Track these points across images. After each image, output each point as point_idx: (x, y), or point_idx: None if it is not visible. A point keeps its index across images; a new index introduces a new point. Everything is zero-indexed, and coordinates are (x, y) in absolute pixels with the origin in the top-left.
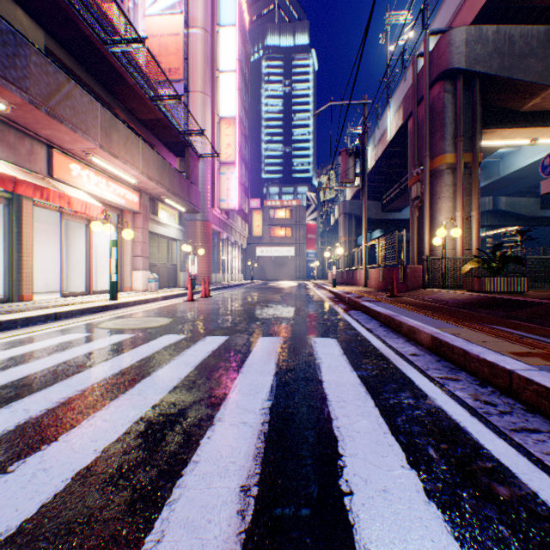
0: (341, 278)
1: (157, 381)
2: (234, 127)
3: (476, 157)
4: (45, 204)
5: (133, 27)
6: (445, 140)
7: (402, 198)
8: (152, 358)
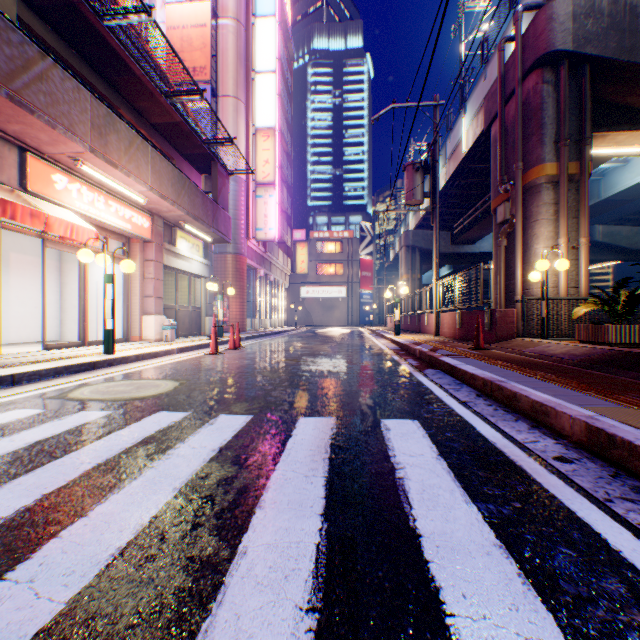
0: (404, 324)
1: (91, 533)
2: (273, 140)
3: (586, 167)
4: (18, 227)
5: None
6: (544, 145)
7: (478, 226)
8: (112, 466)
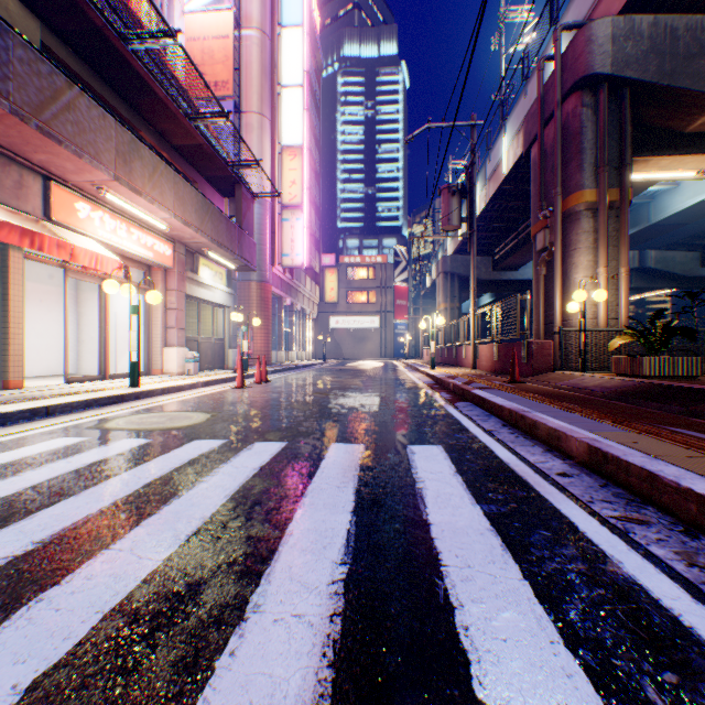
0: (441, 357)
1: (166, 523)
2: (300, 159)
3: (626, 194)
4: (41, 257)
5: (160, 14)
6: (583, 171)
7: (520, 252)
8: (168, 480)
